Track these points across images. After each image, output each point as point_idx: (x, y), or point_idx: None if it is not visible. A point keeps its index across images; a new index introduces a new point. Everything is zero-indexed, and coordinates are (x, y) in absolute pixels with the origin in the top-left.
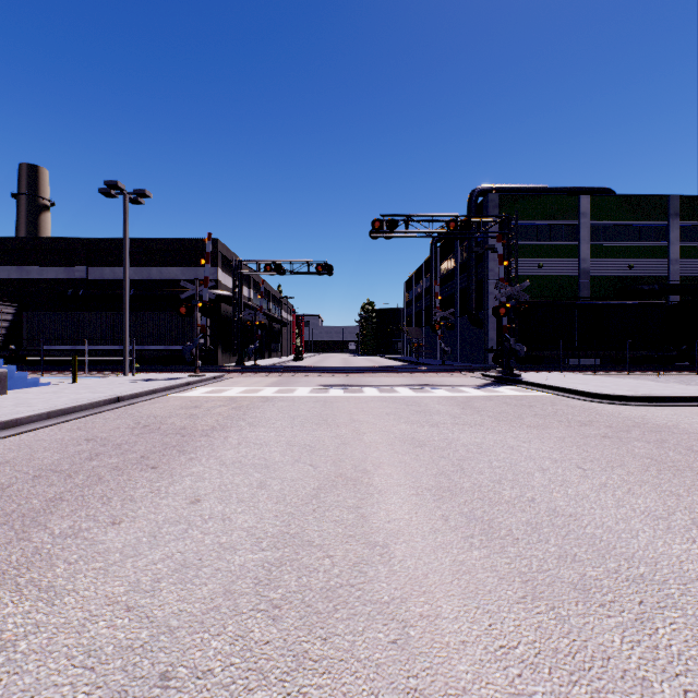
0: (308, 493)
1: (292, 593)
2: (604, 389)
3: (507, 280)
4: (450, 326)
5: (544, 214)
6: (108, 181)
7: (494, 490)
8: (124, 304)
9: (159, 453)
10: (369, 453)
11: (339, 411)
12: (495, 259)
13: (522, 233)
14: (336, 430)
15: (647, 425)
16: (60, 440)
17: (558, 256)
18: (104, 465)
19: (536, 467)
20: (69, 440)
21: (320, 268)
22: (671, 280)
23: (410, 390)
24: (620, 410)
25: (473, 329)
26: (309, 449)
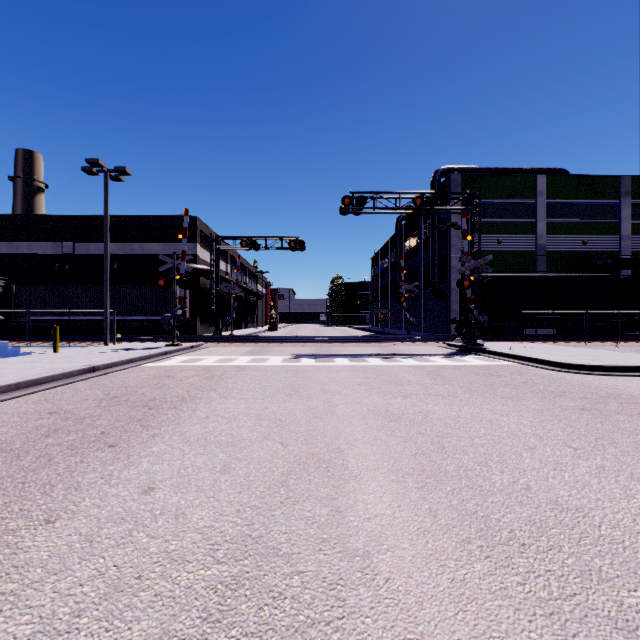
0: (276, 479)
1: (249, 637)
2: (569, 359)
3: (471, 254)
4: (415, 298)
5: (503, 193)
6: (89, 159)
7: (482, 474)
8: (105, 277)
9: (122, 428)
10: (342, 428)
11: (311, 381)
12: (457, 235)
13: (483, 211)
14: (307, 401)
15: (622, 396)
16: (22, 413)
17: (517, 233)
18: (59, 443)
19: (521, 445)
20: (31, 413)
21: (292, 244)
22: (622, 255)
23: (379, 360)
24: (589, 380)
25: (436, 301)
26: (279, 424)
